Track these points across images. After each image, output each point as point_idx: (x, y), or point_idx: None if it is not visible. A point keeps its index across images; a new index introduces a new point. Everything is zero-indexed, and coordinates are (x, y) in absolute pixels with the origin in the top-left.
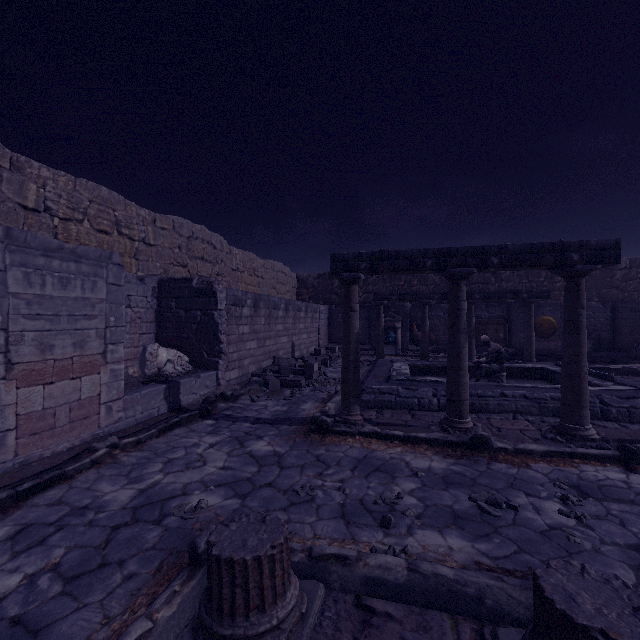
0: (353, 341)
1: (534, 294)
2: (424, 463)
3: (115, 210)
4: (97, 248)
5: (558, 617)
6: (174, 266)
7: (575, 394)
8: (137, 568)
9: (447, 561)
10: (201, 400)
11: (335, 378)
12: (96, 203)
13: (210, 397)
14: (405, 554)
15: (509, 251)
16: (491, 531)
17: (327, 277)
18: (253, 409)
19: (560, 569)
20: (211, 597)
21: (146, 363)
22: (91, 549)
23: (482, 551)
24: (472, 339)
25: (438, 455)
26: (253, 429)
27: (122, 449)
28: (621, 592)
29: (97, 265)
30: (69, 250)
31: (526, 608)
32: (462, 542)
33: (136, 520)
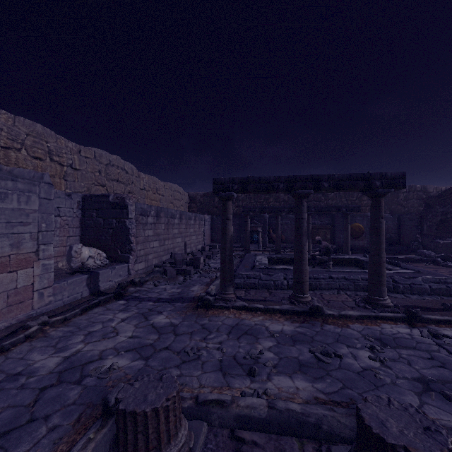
0: (228, 241)
1: (350, 208)
2: (278, 327)
3: (48, 142)
4: (31, 170)
5: (374, 439)
6: (95, 186)
7: (377, 276)
8: (60, 421)
9: (295, 398)
10: (116, 286)
11: (216, 267)
12: (32, 136)
13: (122, 283)
14: (266, 395)
15: (335, 179)
16: (325, 374)
17: (210, 195)
18: (155, 291)
19: (374, 402)
20: (118, 442)
21: (72, 259)
22: (22, 408)
23: (319, 389)
24: (309, 239)
25: (288, 321)
26: (155, 306)
27: (51, 325)
28: (415, 416)
29: (31, 183)
30: (7, 171)
31: (350, 429)
32: (305, 383)
33: (60, 382)
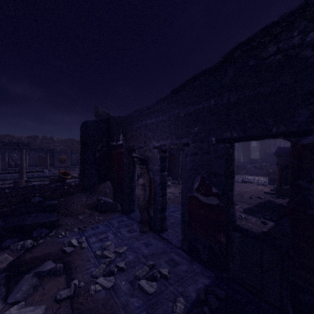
0: None
1: (48, 149)
2: None
3: None
4: None
5: None
6: None
7: (22, 172)
8: None
9: None
10: None
11: None
12: None
13: None
14: None
15: (5, 142)
16: None
17: None
18: None
19: None
20: None
21: None
22: None
23: None
24: (26, 163)
25: None
26: None
27: None
28: None
29: None
30: None
31: None
32: None
33: None
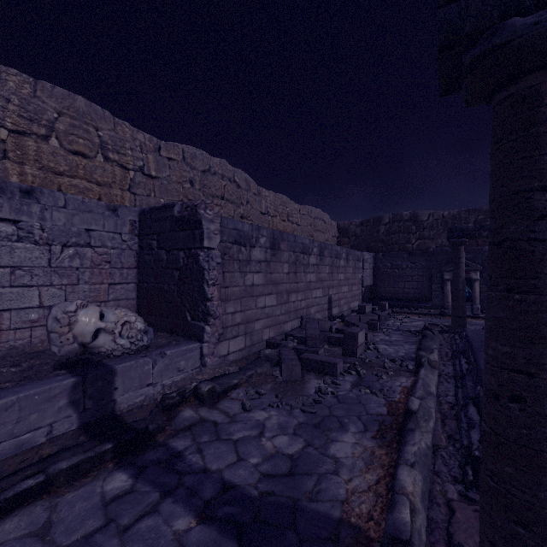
0: None
1: None
2: None
3: (98, 128)
4: None
5: None
6: None
7: None
8: None
9: None
10: (160, 397)
11: (394, 359)
12: (68, 116)
13: (168, 397)
14: None
15: None
16: None
17: (371, 223)
18: (233, 437)
19: None
20: None
21: (50, 335)
22: None
23: None
24: None
25: None
26: None
27: None
28: None
29: None
30: None
31: None
32: None
33: None
